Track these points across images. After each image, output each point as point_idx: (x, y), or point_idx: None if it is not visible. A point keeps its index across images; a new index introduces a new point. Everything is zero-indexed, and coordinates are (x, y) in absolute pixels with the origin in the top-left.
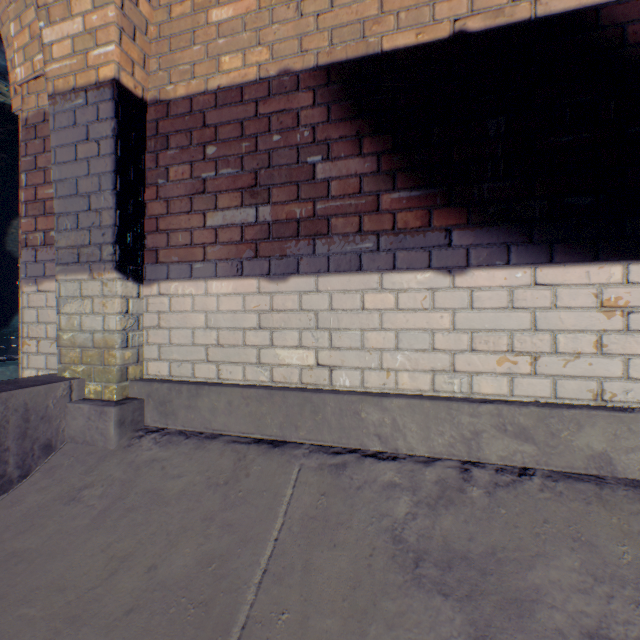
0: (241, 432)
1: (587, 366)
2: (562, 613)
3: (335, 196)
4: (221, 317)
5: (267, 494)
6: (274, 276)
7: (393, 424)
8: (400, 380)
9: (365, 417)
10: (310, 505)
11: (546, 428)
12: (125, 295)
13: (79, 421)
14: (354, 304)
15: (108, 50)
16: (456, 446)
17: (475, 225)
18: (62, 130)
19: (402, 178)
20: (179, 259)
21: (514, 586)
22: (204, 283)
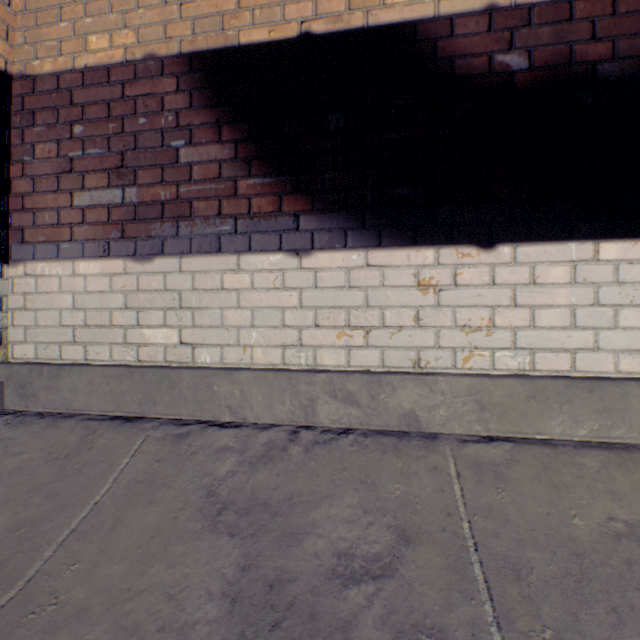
0: (102, 411)
1: (408, 338)
2: (325, 540)
3: (197, 180)
4: (89, 298)
5: (104, 464)
6: (140, 257)
7: (242, 395)
8: (255, 355)
9: (218, 390)
10: (142, 471)
11: (368, 392)
12: None
13: None
14: (215, 284)
15: None
16: (296, 413)
17: (319, 211)
18: None
19: (257, 165)
20: (46, 239)
21: (296, 523)
22: (72, 263)
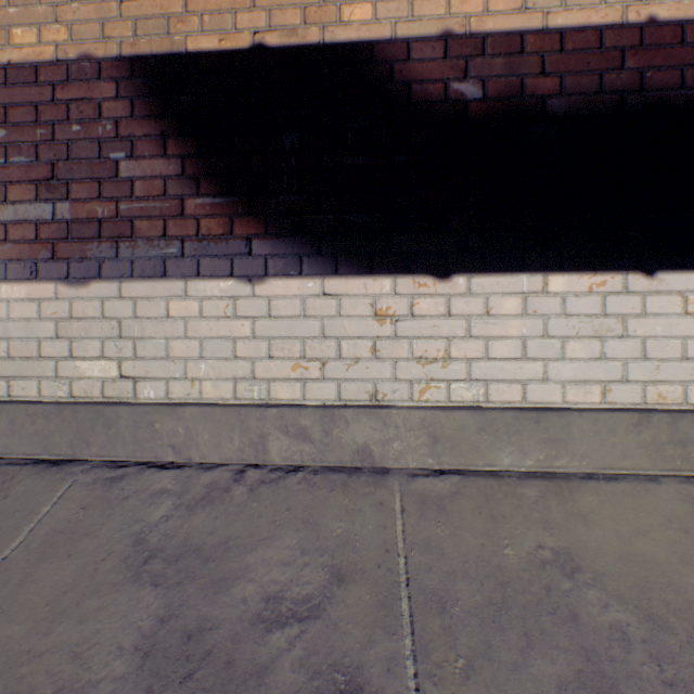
0: (27, 454)
1: (365, 370)
2: (257, 584)
3: (140, 197)
4: (13, 326)
5: (20, 514)
6: (74, 280)
7: (187, 433)
8: (205, 389)
9: (160, 428)
10: (64, 520)
11: (322, 427)
12: None
13: None
14: (159, 312)
15: None
16: (246, 451)
17: (273, 235)
18: None
19: (207, 184)
20: None
21: (228, 568)
22: None
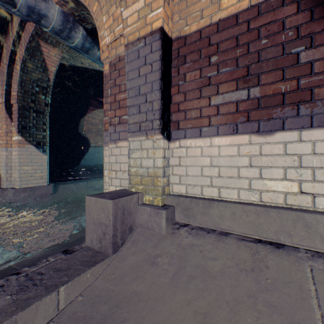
0: (242, 233)
1: None
2: None
3: (317, 72)
4: (221, 159)
5: (292, 286)
6: (262, 132)
7: None
8: None
9: None
10: None
11: None
12: (164, 147)
13: (144, 216)
14: None
15: (158, 12)
16: None
17: None
18: (131, 62)
19: None
20: (192, 126)
21: None
22: (209, 139)
